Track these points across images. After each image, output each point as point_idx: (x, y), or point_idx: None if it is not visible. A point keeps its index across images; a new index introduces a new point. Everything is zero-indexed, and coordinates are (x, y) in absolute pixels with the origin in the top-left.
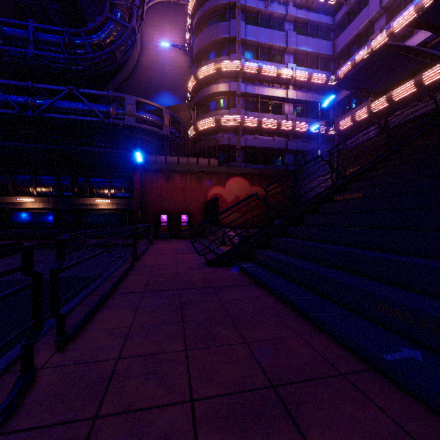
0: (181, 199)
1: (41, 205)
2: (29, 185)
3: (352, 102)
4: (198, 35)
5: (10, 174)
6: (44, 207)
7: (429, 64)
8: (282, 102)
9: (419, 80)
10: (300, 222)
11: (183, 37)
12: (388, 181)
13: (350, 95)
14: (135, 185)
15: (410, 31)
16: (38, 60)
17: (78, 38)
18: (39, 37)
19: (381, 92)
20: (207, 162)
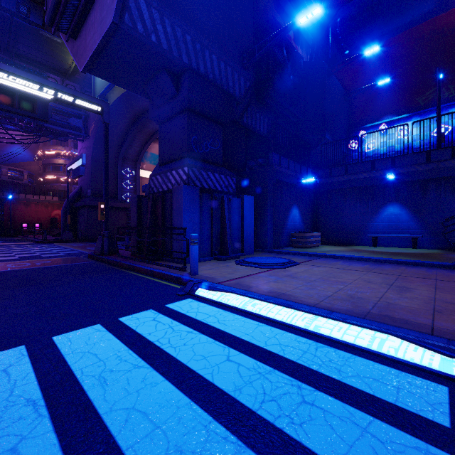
0: (36, 216)
1: None
2: None
3: None
4: None
5: None
6: None
7: None
8: None
9: None
10: None
11: None
12: None
13: None
14: (6, 208)
15: None
16: None
17: None
18: None
19: None
20: (52, 198)
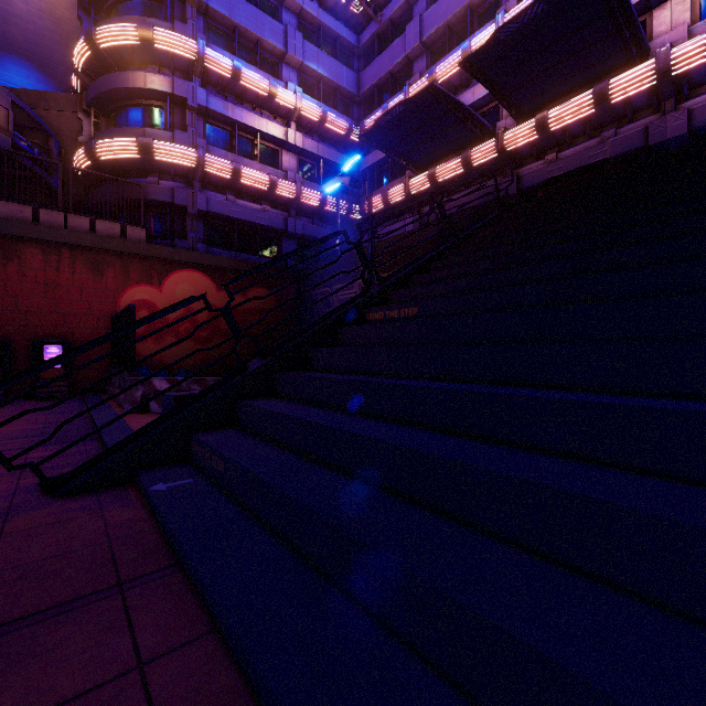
0: (45, 306)
1: None
2: None
3: (383, 175)
4: None
5: None
6: None
7: (478, 139)
8: (279, 147)
9: (467, 157)
10: (305, 363)
11: None
12: (457, 288)
13: (381, 163)
14: None
15: (456, 87)
16: None
17: None
18: None
19: (421, 166)
20: (119, 231)
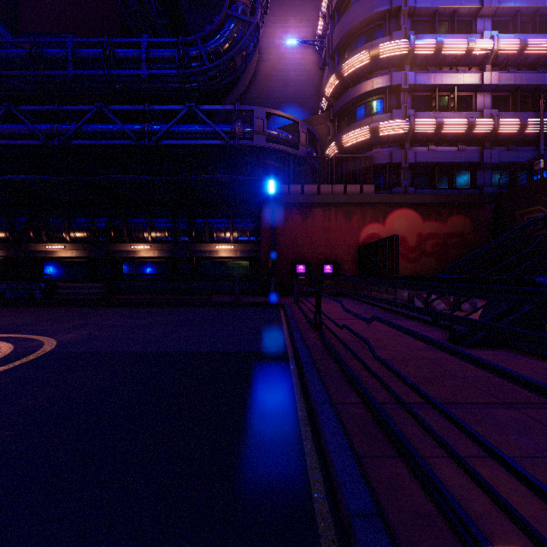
0: (323, 242)
1: (156, 253)
2: (144, 229)
3: None
4: (339, 18)
5: (125, 217)
6: (159, 255)
7: None
8: (473, 92)
9: None
10: None
11: (312, 30)
12: None
13: None
14: (264, 225)
15: None
16: (150, 83)
17: (193, 48)
18: (152, 54)
19: None
20: (359, 190)
